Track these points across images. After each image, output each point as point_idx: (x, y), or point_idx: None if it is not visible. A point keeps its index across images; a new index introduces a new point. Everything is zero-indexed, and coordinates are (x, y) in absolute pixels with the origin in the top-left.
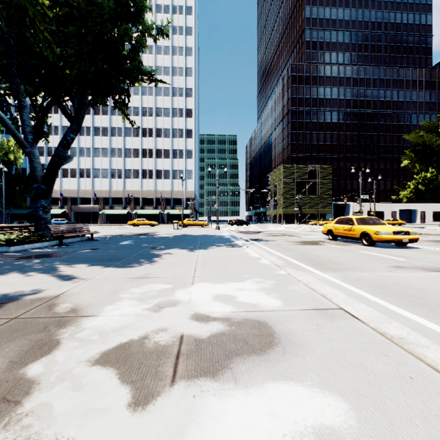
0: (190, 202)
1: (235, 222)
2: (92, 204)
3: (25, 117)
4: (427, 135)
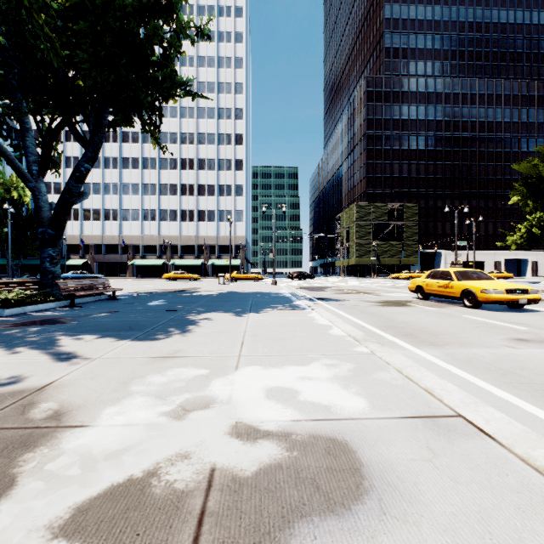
0: (240, 250)
1: (296, 275)
2: (119, 253)
3: (28, 142)
4: (543, 163)
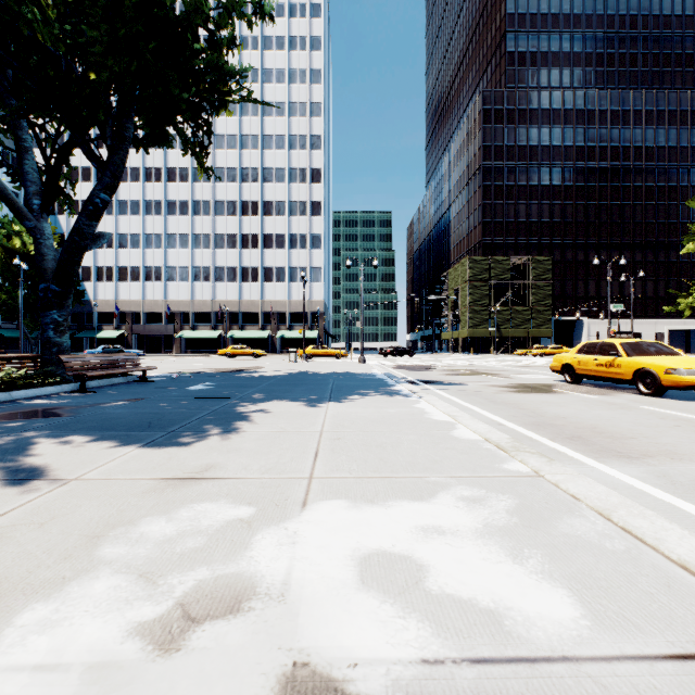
0: (318, 319)
1: (391, 351)
2: (164, 322)
3: (27, 167)
4: None
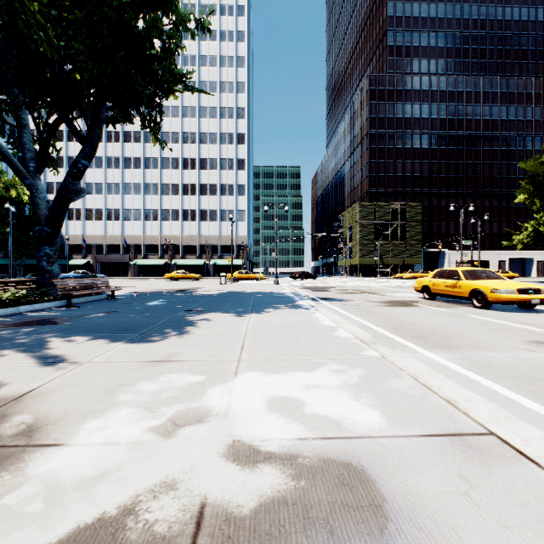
0: (242, 250)
1: (298, 275)
2: (122, 253)
3: (25, 139)
4: None
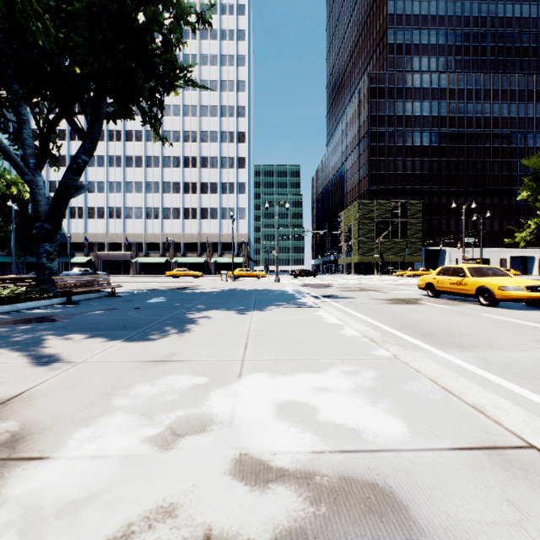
0: (243, 248)
1: (299, 273)
2: (123, 251)
3: (25, 135)
4: None
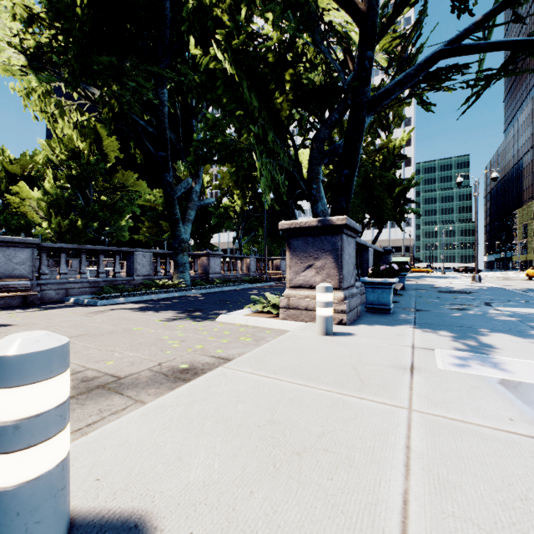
0: None
1: (462, 269)
2: None
3: None
4: None
